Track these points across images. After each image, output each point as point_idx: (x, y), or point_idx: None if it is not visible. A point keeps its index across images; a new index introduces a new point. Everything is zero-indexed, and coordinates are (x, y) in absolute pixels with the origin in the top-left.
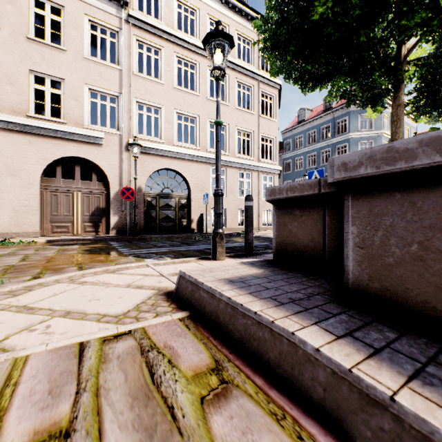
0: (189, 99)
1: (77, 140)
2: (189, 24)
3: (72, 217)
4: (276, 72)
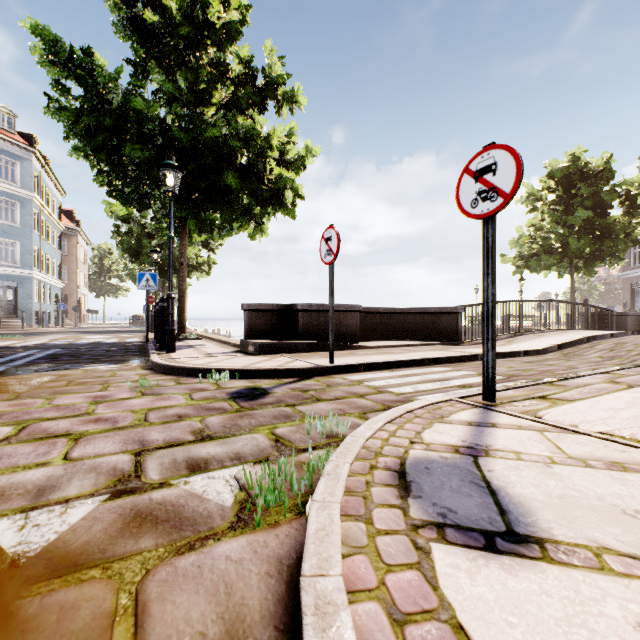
0: None
1: None
2: None
3: None
4: (83, 138)
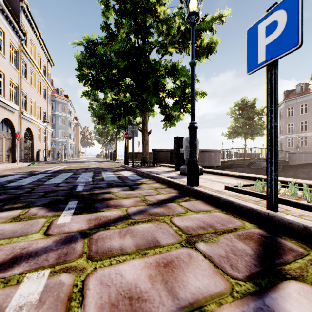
0: (33, 92)
1: (8, 109)
2: (32, 52)
3: (2, 152)
4: (96, 117)
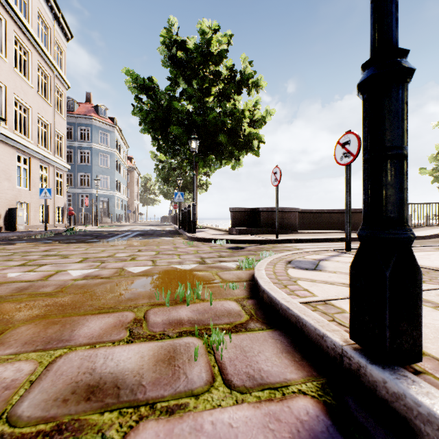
0: None
1: None
2: None
3: None
4: (149, 125)
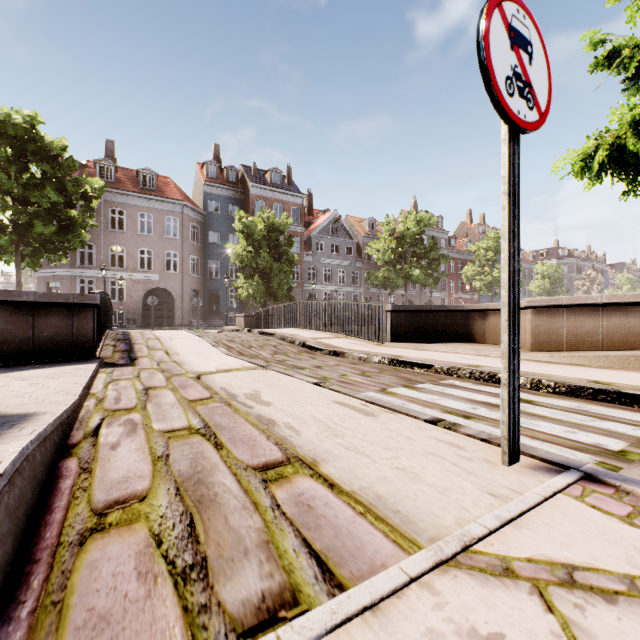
0: None
1: None
2: None
3: None
4: None
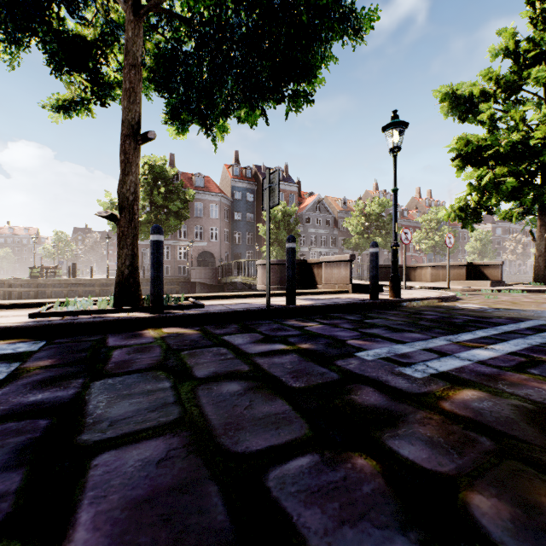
0: None
1: None
2: None
3: None
4: None
